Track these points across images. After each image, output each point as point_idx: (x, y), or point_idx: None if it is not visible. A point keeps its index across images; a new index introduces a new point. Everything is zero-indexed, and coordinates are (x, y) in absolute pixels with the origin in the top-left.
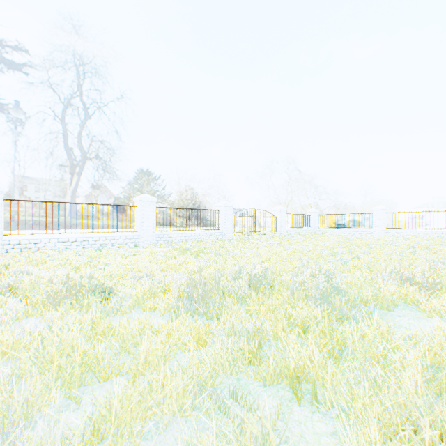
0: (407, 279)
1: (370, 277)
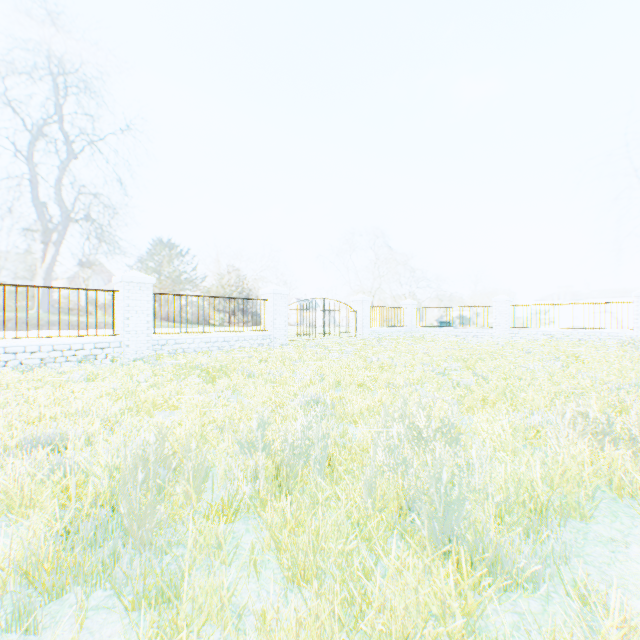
0: (599, 433)
1: (522, 424)
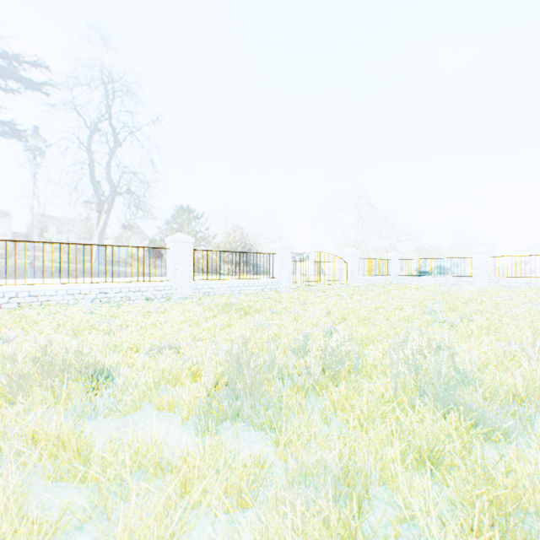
0: None
1: (503, 351)
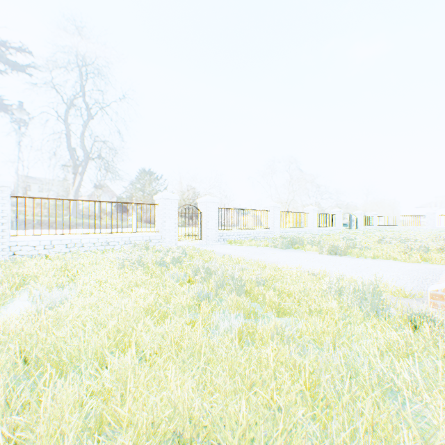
0: None
1: None
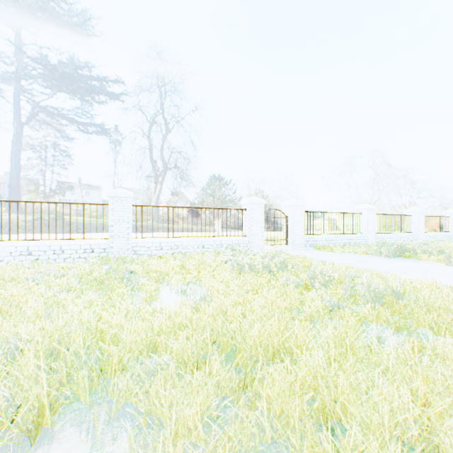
0: None
1: None
